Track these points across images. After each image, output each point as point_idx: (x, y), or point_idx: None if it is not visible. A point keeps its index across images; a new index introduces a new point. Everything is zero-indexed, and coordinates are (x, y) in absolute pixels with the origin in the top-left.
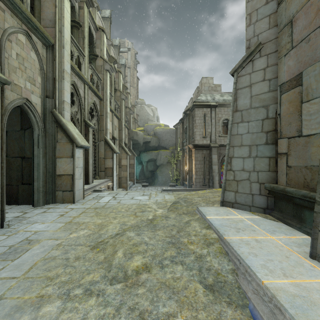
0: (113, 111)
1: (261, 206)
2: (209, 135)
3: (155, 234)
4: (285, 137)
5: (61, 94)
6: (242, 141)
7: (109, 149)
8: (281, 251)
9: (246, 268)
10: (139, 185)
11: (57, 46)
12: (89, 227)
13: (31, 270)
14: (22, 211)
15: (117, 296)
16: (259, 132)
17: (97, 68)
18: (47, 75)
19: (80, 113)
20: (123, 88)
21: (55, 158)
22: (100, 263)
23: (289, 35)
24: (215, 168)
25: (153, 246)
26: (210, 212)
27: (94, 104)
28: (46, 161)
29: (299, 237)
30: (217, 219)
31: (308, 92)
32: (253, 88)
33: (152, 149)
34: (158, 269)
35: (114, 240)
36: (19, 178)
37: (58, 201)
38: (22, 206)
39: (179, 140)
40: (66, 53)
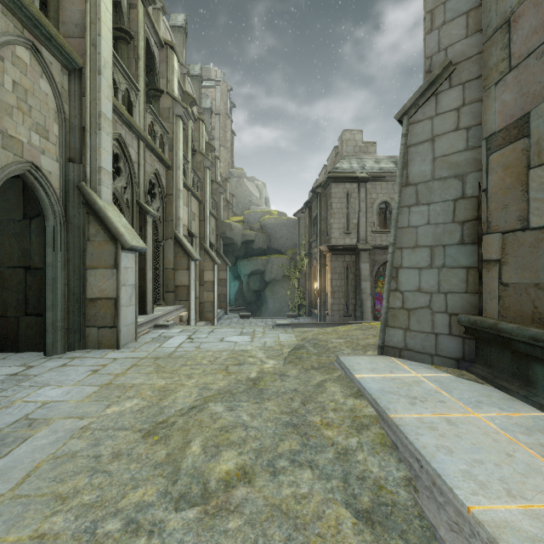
0: (189, 187)
1: (452, 355)
2: (356, 229)
3: (261, 408)
4: (496, 232)
5: (96, 155)
6: (417, 238)
7: (182, 254)
8: (496, 443)
9: (434, 477)
10: (235, 316)
11: (88, 70)
12: (142, 394)
13: (28, 481)
14: (24, 363)
15: (188, 536)
16: (448, 223)
17: (161, 112)
18: (71, 121)
19: (130, 191)
20: (207, 149)
21: (84, 269)
22: (159, 465)
23: (504, 46)
24: (366, 287)
25: (258, 431)
26: (360, 366)
27: (156, 175)
28: (69, 275)
29: (526, 415)
30: (373, 379)
31: (541, 149)
32: (437, 143)
33: (257, 253)
34: (267, 477)
35: (186, 420)
36: (20, 304)
37: (90, 345)
38: (25, 355)
39: (304, 239)
40: (105, 84)
